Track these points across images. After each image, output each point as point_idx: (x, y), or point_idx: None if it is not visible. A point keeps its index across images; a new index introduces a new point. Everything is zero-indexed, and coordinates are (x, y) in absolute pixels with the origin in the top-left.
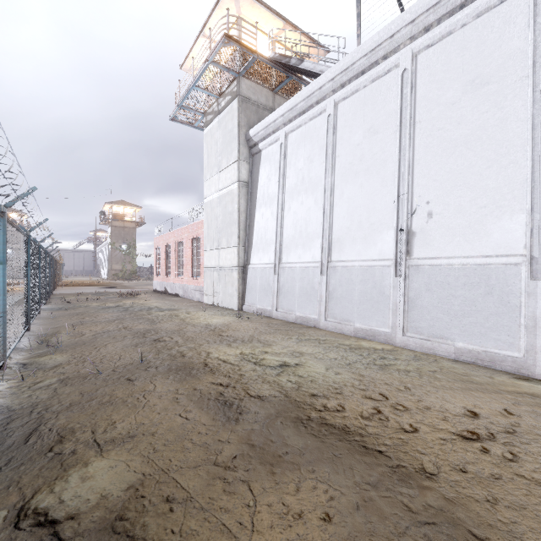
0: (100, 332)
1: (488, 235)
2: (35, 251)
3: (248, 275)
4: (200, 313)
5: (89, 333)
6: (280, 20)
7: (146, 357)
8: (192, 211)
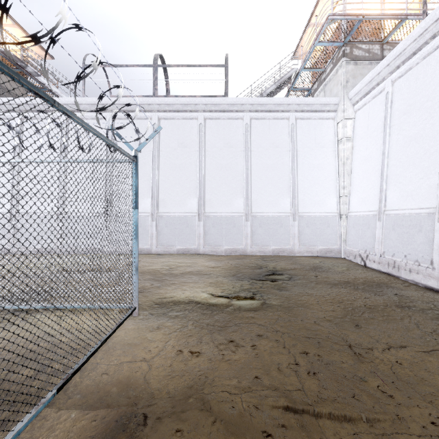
0: None
1: (140, 205)
2: None
3: None
4: None
5: None
6: (9, 19)
7: None
8: None
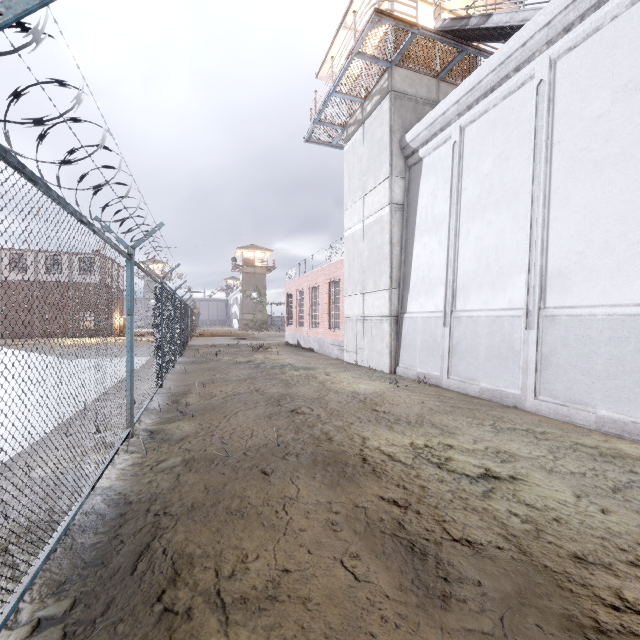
0: (230, 394)
1: None
2: (170, 300)
3: (404, 328)
4: (342, 374)
5: (219, 395)
6: None
7: (283, 436)
8: (329, 249)
